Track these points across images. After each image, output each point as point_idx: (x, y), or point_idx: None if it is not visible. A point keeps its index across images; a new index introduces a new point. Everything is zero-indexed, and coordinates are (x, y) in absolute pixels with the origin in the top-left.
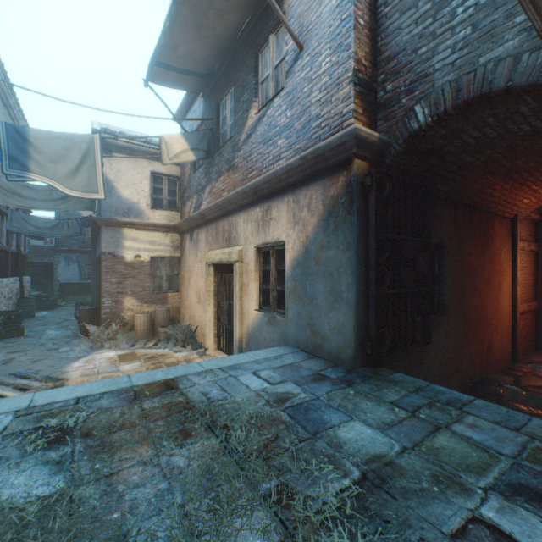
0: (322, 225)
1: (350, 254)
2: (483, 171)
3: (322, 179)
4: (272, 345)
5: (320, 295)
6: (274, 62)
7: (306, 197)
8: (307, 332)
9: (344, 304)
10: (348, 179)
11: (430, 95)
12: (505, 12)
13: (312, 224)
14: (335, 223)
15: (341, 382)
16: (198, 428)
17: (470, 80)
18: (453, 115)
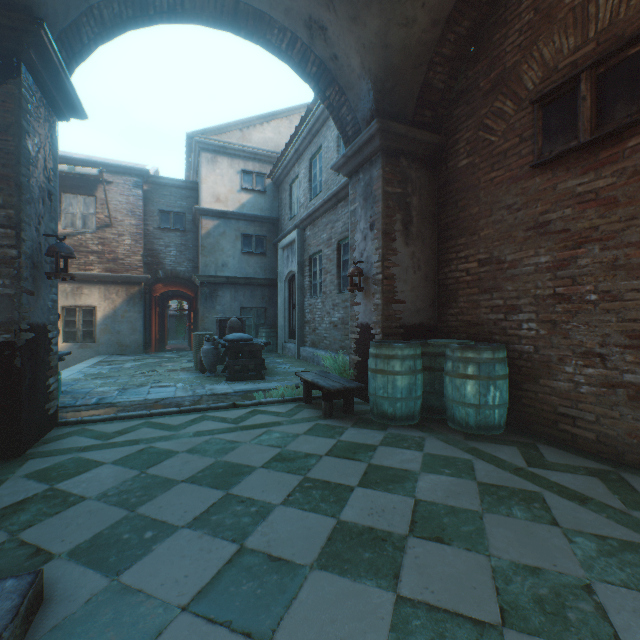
0: (126, 303)
1: (142, 315)
2: (162, 284)
3: (126, 285)
4: (85, 359)
5: (125, 330)
6: (83, 210)
7: (115, 289)
8: (117, 346)
9: (139, 332)
10: (141, 289)
11: (165, 270)
12: (183, 260)
13: (120, 302)
14: (134, 303)
15: (148, 354)
16: (142, 359)
17: (175, 272)
18: (170, 277)
